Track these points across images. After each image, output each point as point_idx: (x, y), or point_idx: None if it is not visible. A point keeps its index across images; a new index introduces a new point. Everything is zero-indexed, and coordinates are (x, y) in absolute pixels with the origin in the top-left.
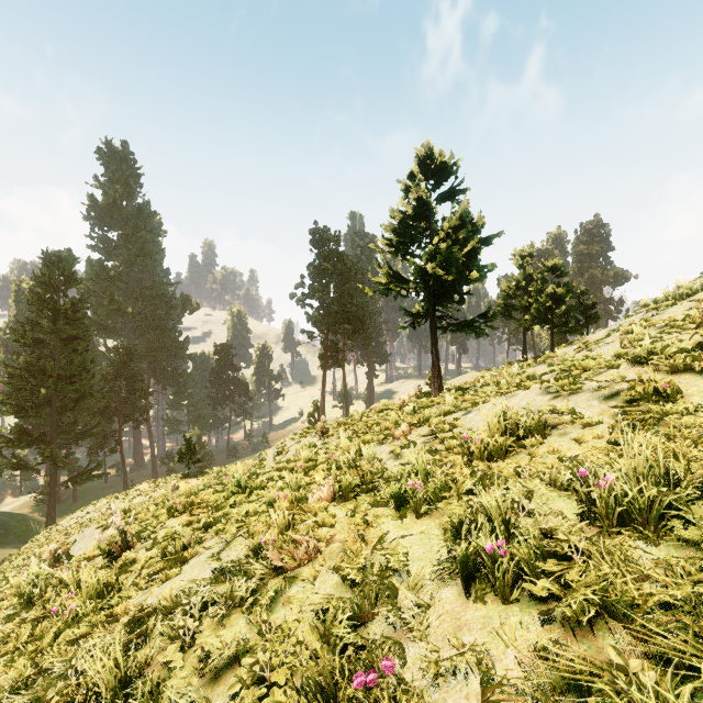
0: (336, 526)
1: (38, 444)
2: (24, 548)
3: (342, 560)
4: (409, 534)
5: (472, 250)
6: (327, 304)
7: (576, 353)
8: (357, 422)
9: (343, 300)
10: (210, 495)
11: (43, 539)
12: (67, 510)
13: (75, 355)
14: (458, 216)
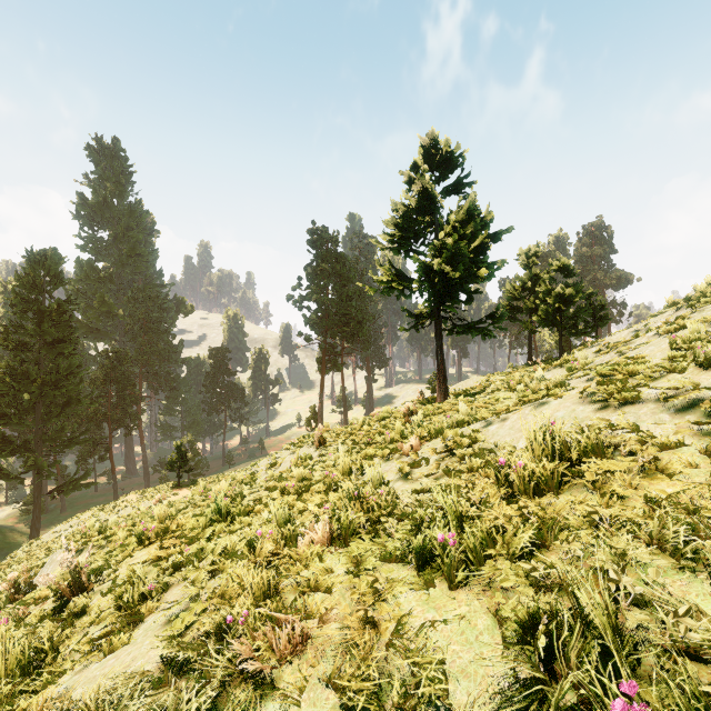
0: (334, 593)
1: (22, 452)
2: (2, 565)
3: (342, 660)
4: (441, 619)
5: (481, 246)
6: (326, 307)
7: (596, 355)
8: (357, 431)
9: (341, 302)
10: (188, 520)
11: (22, 555)
12: (55, 520)
13: (61, 359)
14: (465, 210)
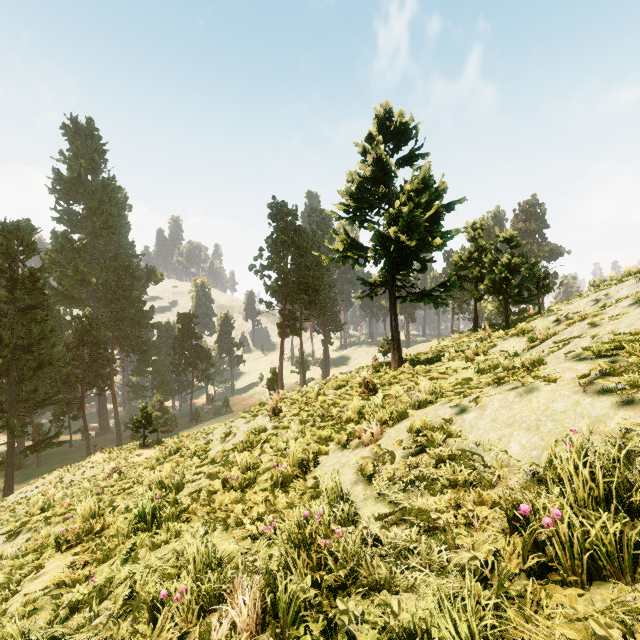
0: None
1: None
2: None
3: None
4: None
5: (435, 215)
6: (285, 275)
7: (554, 325)
8: (312, 401)
9: (300, 271)
10: (116, 517)
11: None
12: (30, 475)
13: (34, 324)
14: (420, 179)
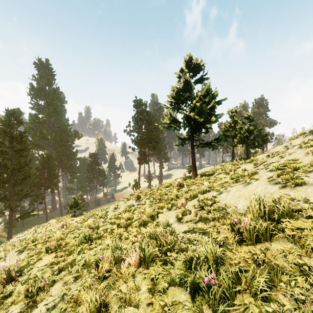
0: (139, 308)
1: (3, 200)
2: None
3: None
4: None
5: (212, 107)
6: (141, 135)
7: (266, 157)
8: (155, 193)
9: (148, 133)
10: (71, 240)
11: (1, 248)
12: (19, 230)
13: (21, 158)
14: (205, 90)
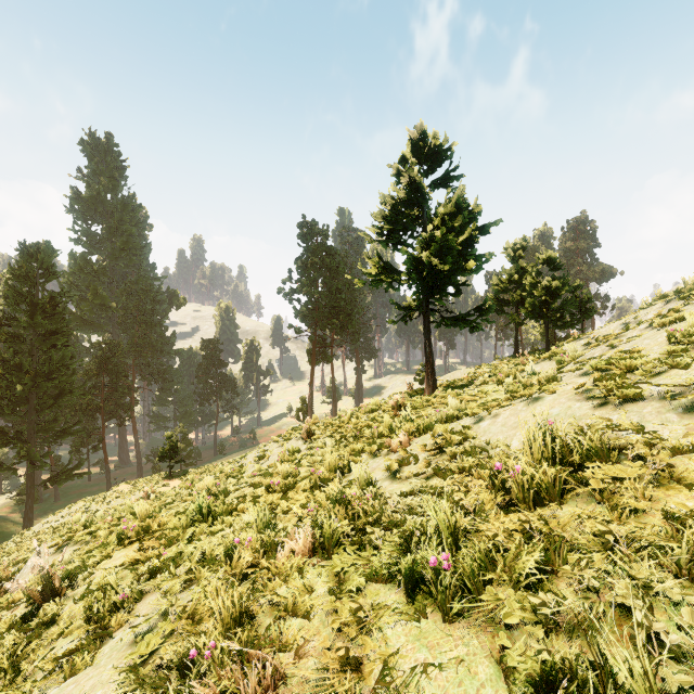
0: (313, 619)
1: (15, 443)
2: None
3: None
4: (435, 663)
5: (469, 239)
6: (315, 299)
7: (584, 348)
8: (346, 424)
9: (331, 295)
10: (170, 518)
11: (13, 546)
12: (48, 509)
13: (54, 350)
14: (454, 202)
